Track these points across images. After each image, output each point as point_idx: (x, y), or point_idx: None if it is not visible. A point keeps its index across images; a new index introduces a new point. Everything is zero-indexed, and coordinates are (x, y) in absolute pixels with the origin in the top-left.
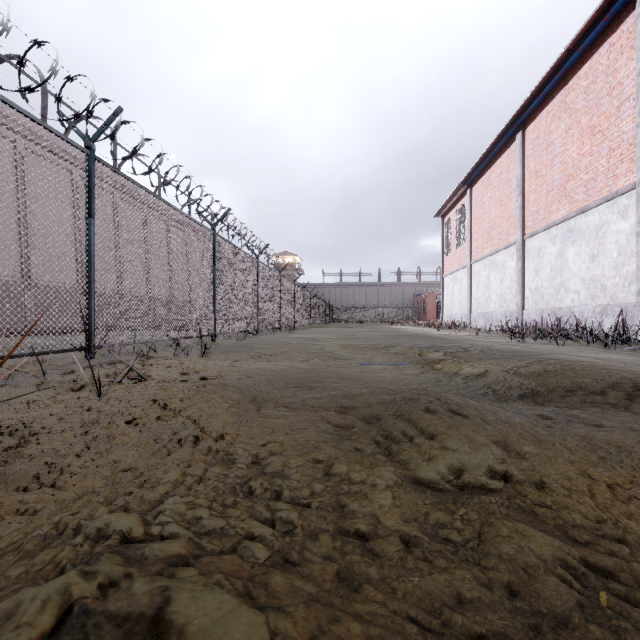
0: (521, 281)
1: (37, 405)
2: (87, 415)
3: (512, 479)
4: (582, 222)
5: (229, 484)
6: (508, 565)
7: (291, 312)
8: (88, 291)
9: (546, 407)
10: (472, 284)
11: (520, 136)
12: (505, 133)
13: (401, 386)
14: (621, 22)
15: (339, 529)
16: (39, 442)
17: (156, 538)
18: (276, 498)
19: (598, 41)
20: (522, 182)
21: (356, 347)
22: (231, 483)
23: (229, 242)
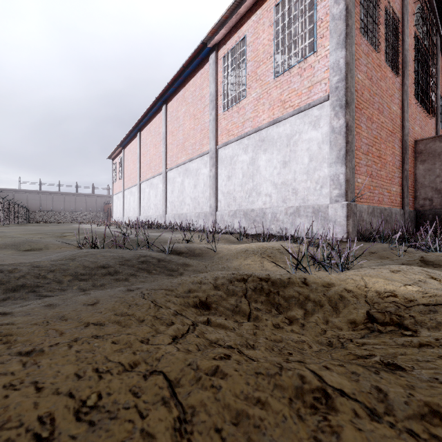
0: (139, 202)
1: None
2: None
3: (42, 248)
4: (154, 181)
5: None
6: (27, 252)
7: None
8: None
9: None
10: (124, 201)
11: (139, 134)
12: (133, 130)
13: None
14: (161, 111)
15: None
16: None
17: None
18: None
19: (157, 112)
20: (139, 156)
21: (29, 233)
22: None
23: None
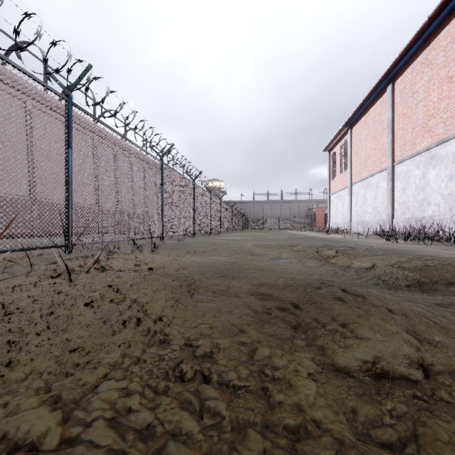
0: (391, 197)
1: (20, 289)
2: (56, 298)
3: (431, 370)
4: (441, 151)
5: (162, 367)
6: None
7: (218, 221)
8: (67, 203)
9: (436, 296)
10: (352, 200)
11: (390, 87)
12: (378, 86)
13: (306, 276)
14: None
15: (267, 424)
16: (10, 321)
17: (73, 445)
18: (205, 383)
19: None
20: (392, 122)
21: (267, 246)
22: (164, 366)
23: (173, 169)
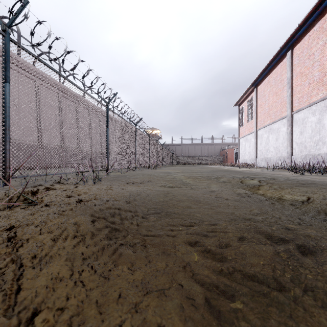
0: (290, 139)
1: None
2: None
3: None
4: None
5: None
6: None
7: (155, 158)
8: (4, 136)
9: None
10: (257, 142)
11: (290, 53)
12: (280, 52)
13: (246, 212)
14: None
15: None
16: None
17: None
18: None
19: None
20: (291, 80)
21: (196, 177)
22: None
23: (117, 114)
